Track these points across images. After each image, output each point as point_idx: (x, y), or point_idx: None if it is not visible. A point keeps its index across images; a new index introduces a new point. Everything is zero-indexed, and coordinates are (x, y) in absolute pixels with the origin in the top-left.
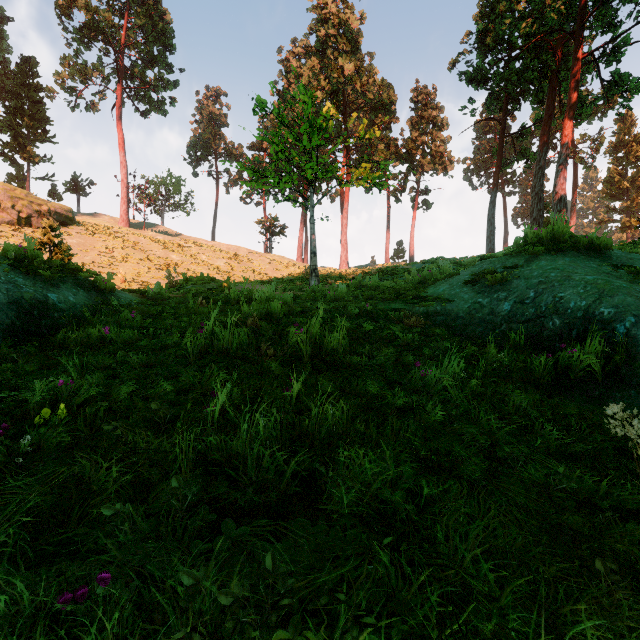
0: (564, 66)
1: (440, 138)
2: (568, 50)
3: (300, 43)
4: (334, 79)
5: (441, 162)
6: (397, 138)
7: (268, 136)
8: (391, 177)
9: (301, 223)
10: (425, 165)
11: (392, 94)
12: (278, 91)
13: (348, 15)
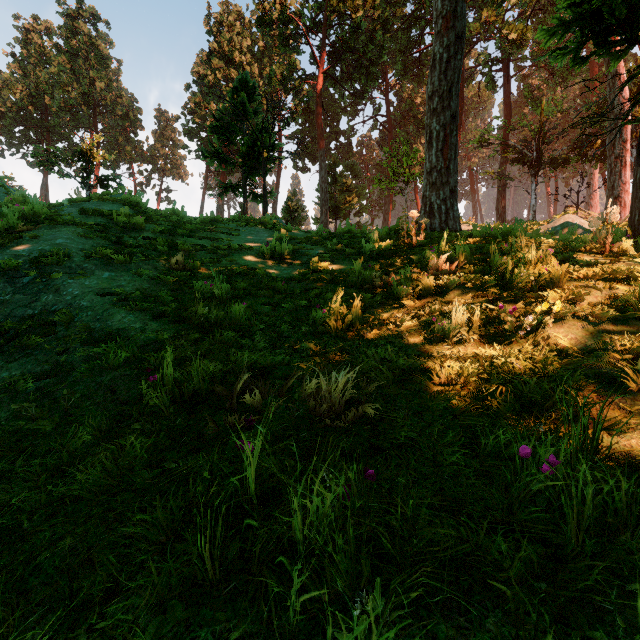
0: (232, 147)
1: (178, 154)
2: (234, 140)
3: (43, 22)
4: (86, 86)
5: (179, 172)
6: (143, 142)
7: (2, 95)
8: (138, 172)
9: (42, 189)
10: (167, 170)
11: (137, 113)
12: (14, 55)
13: (99, 43)
